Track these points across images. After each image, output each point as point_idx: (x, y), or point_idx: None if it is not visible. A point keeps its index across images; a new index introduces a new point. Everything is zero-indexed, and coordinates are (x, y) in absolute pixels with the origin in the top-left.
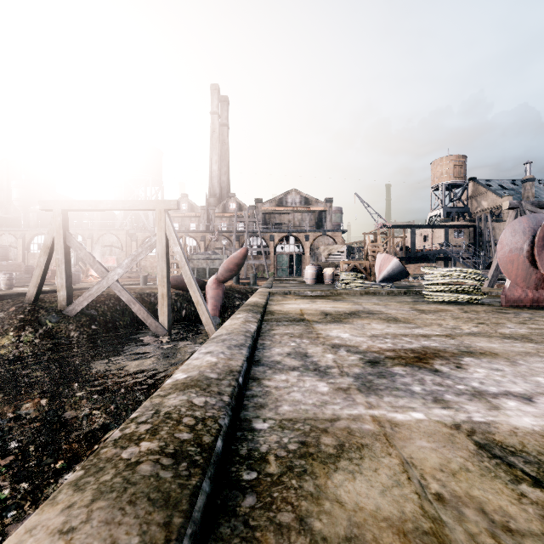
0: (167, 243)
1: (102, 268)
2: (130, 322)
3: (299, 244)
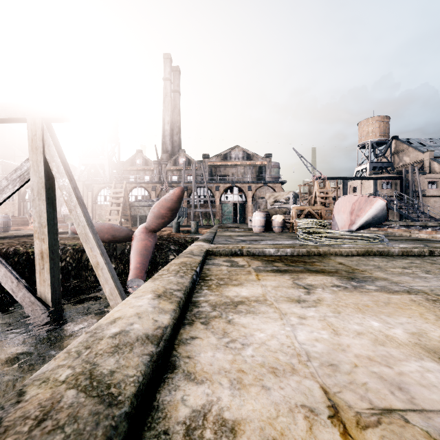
0: (50, 173)
1: None
2: None
3: (242, 194)
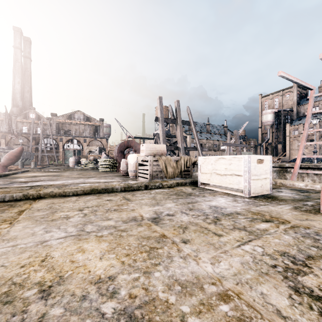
0: None
1: None
2: None
3: (80, 144)
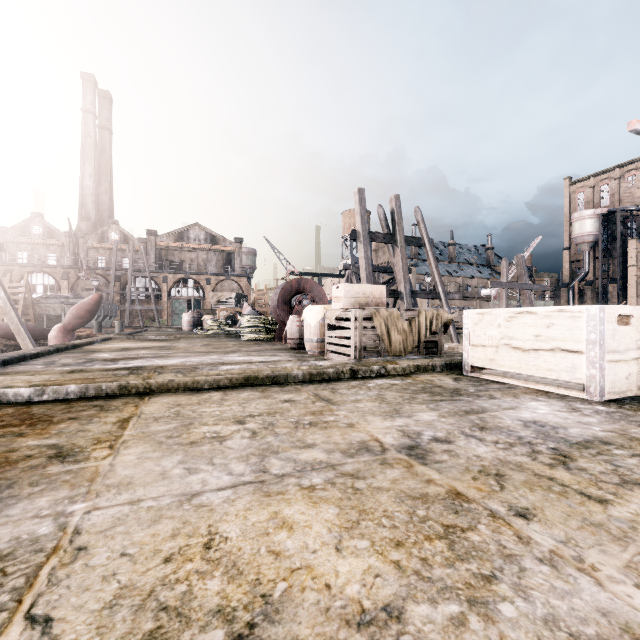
0: None
1: None
2: None
3: (200, 288)
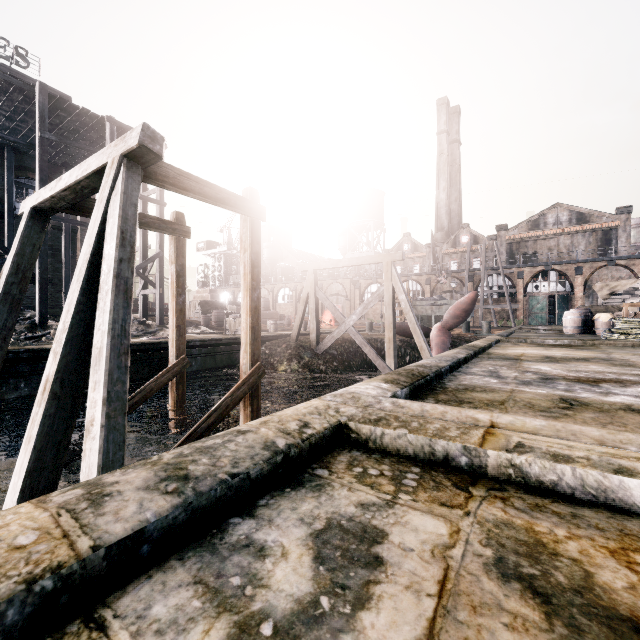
0: (393, 292)
1: (341, 315)
2: (361, 363)
3: (565, 280)
